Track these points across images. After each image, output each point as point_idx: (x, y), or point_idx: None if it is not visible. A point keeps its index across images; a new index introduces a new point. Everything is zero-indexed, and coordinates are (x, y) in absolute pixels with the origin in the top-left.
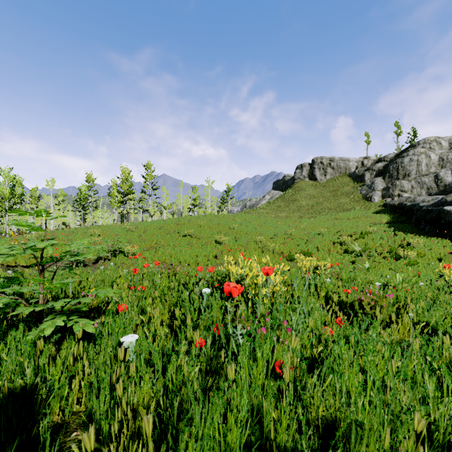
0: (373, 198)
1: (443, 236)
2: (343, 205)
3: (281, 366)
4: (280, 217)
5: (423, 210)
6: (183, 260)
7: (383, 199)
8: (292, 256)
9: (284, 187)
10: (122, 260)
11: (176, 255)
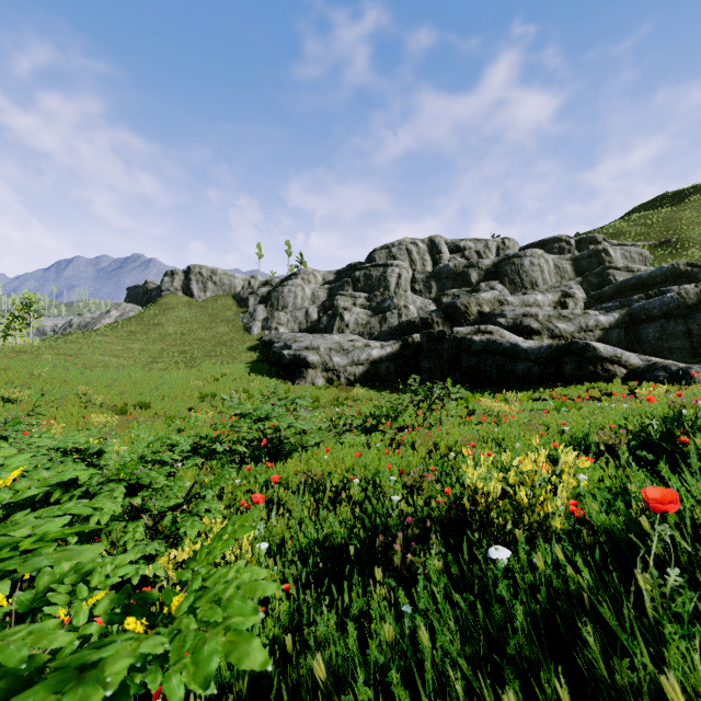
0: (253, 330)
1: (282, 377)
2: (221, 335)
3: None
4: (132, 350)
5: (273, 351)
6: None
7: (263, 331)
8: (125, 409)
9: (147, 299)
10: None
11: None
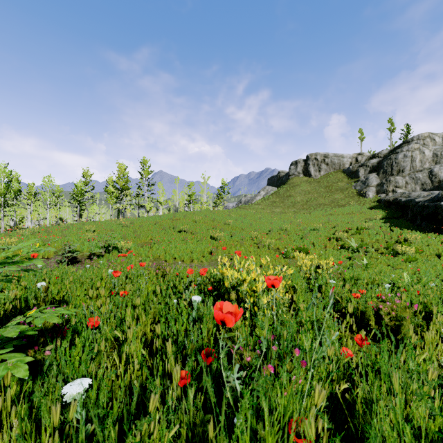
0: (367, 194)
1: (440, 232)
2: (338, 200)
3: (297, 428)
4: (275, 212)
5: (419, 205)
6: (178, 257)
7: (377, 195)
8: (288, 252)
9: (279, 183)
10: (116, 257)
11: (170, 251)
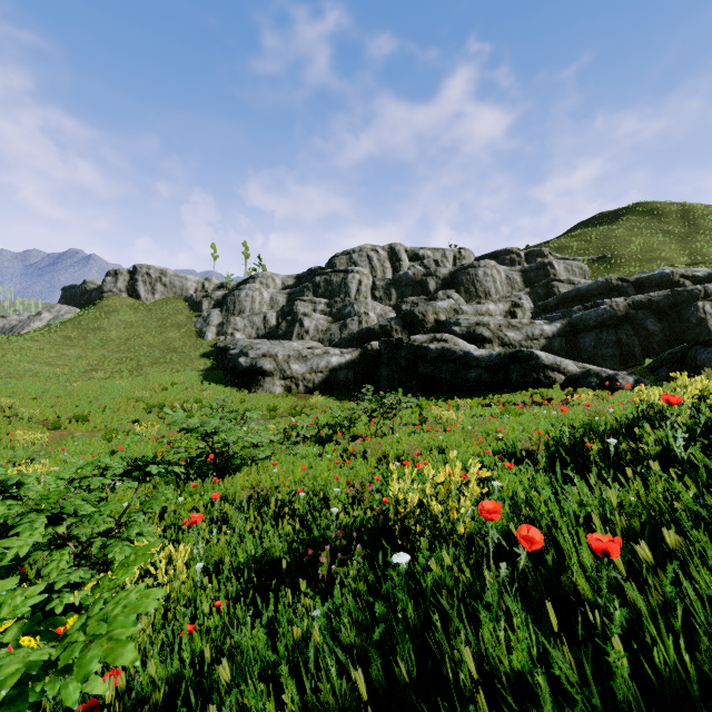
0: (207, 335)
1: (238, 385)
2: (171, 341)
3: None
4: (68, 356)
5: (228, 359)
6: None
7: (217, 337)
8: (58, 424)
9: (85, 301)
10: None
11: None
